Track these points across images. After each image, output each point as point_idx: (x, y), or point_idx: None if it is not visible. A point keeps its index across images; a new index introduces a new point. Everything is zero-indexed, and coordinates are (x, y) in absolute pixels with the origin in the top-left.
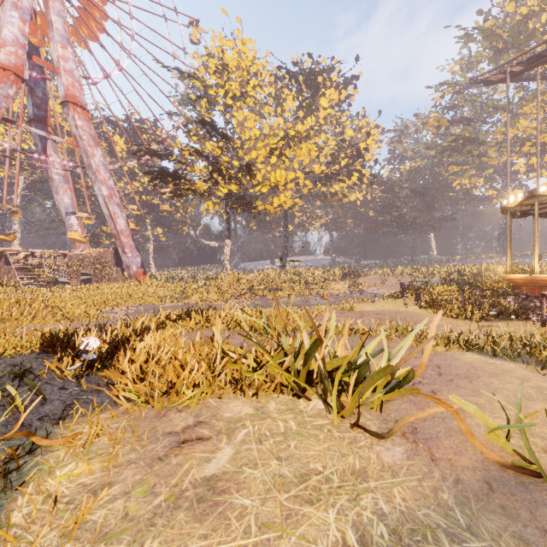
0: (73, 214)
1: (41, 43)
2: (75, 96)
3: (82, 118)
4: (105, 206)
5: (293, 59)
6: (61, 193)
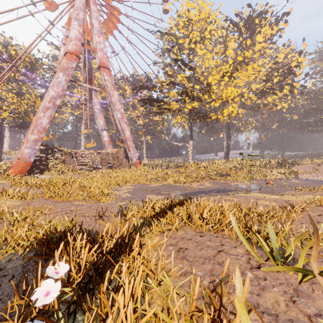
0: (104, 130)
1: (89, 38)
2: (104, 62)
3: (107, 74)
4: (119, 124)
5: (236, 11)
6: (99, 119)
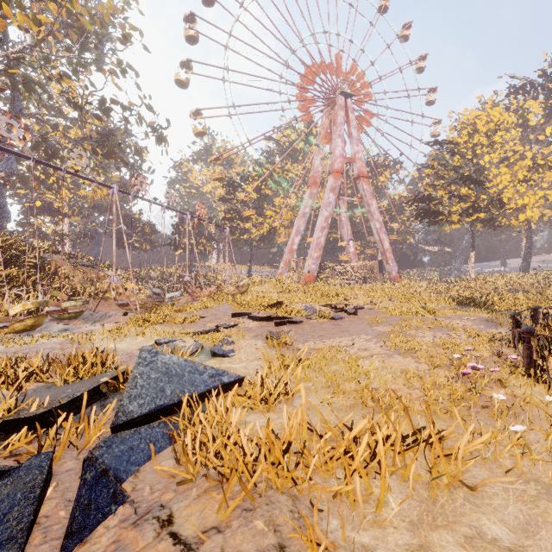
0: (350, 240)
1: None
2: (363, 172)
3: (366, 184)
4: (377, 234)
5: (540, 73)
6: (345, 228)
